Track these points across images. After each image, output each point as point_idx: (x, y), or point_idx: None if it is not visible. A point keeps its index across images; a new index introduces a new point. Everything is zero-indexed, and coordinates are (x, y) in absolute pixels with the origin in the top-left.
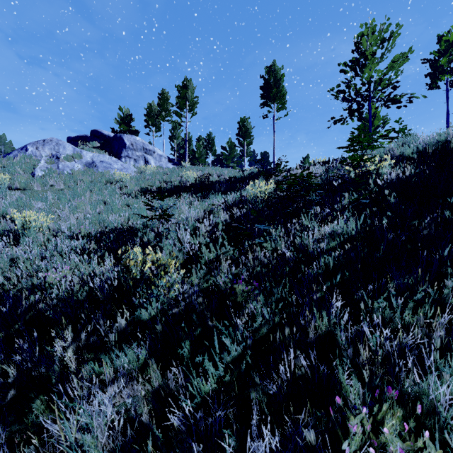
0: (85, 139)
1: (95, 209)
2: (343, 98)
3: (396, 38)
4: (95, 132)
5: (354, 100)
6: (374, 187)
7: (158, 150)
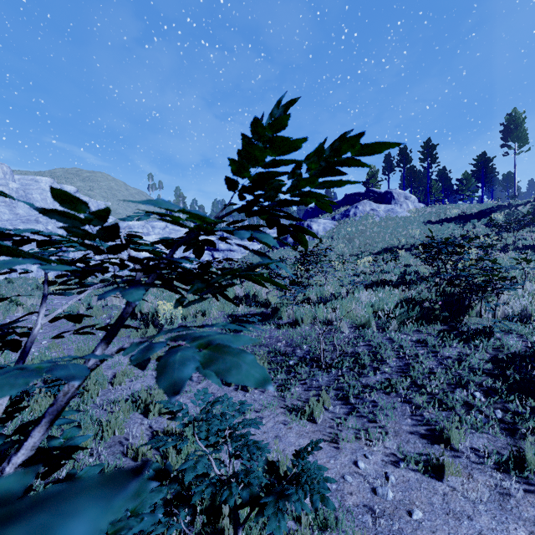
0: (359, 194)
1: (422, 229)
2: None
3: None
4: (369, 190)
5: None
6: None
7: (412, 195)
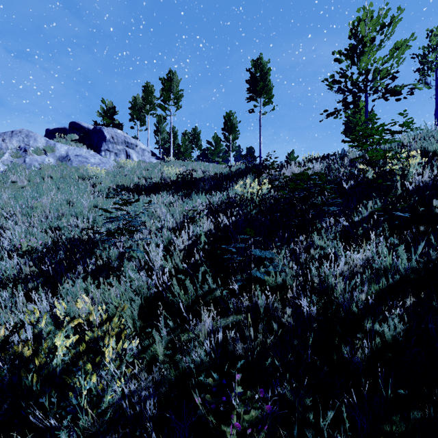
0: (64, 131)
1: (56, 211)
2: (339, 88)
3: (396, 23)
4: (73, 124)
5: (351, 91)
6: (402, 193)
7: (141, 144)
